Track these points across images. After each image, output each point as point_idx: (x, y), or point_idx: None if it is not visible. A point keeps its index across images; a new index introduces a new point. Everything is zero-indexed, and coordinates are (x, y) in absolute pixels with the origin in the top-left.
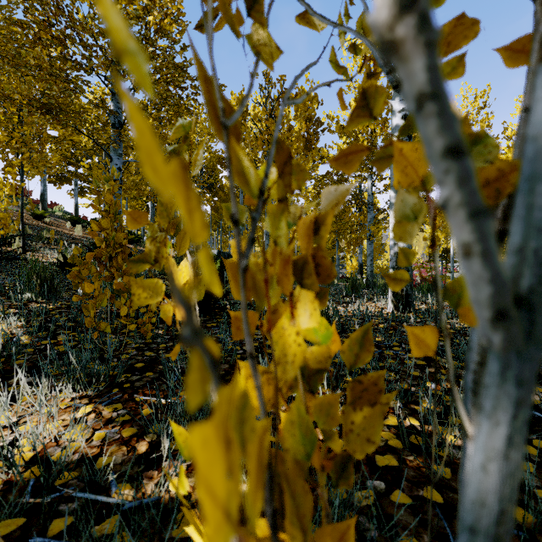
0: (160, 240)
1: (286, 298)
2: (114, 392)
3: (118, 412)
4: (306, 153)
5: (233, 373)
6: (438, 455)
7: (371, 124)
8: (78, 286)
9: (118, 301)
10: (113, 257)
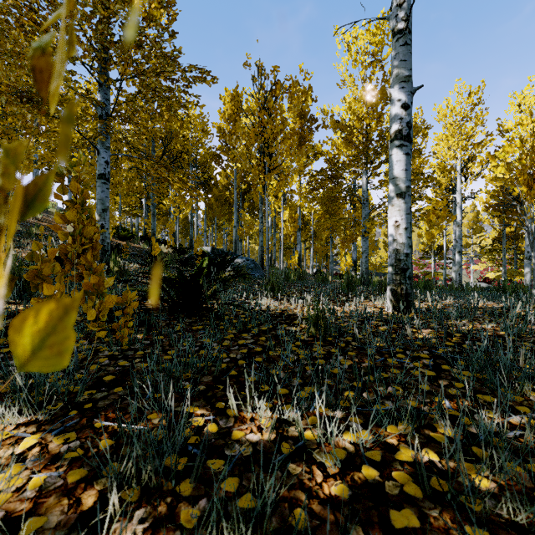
0: (0, 219)
1: (279, 297)
2: (71, 416)
3: (70, 444)
4: (300, 150)
5: (216, 387)
6: (469, 507)
7: (366, 118)
8: (38, 287)
9: (86, 304)
10: (81, 254)
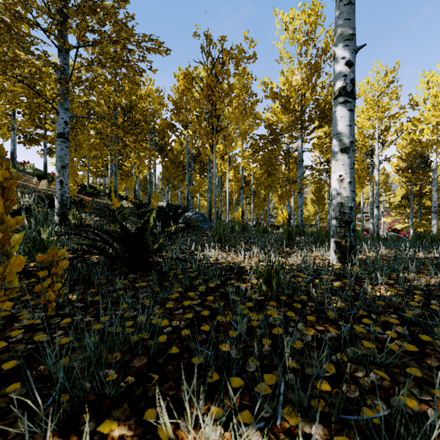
0: None
1: (227, 250)
2: None
3: None
4: (242, 120)
5: (149, 378)
6: None
7: (302, 88)
8: None
9: None
10: None
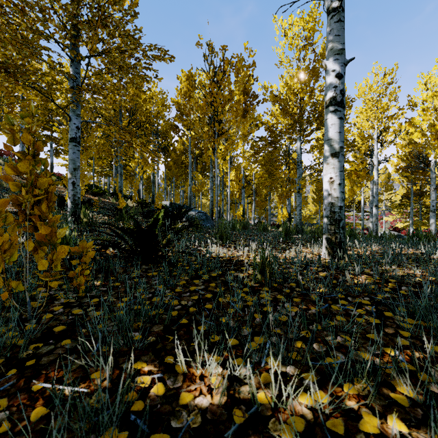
0: None
1: (227, 245)
2: (8, 376)
3: None
4: None
5: (166, 338)
6: None
7: (300, 92)
8: None
9: (39, 255)
10: (35, 205)
